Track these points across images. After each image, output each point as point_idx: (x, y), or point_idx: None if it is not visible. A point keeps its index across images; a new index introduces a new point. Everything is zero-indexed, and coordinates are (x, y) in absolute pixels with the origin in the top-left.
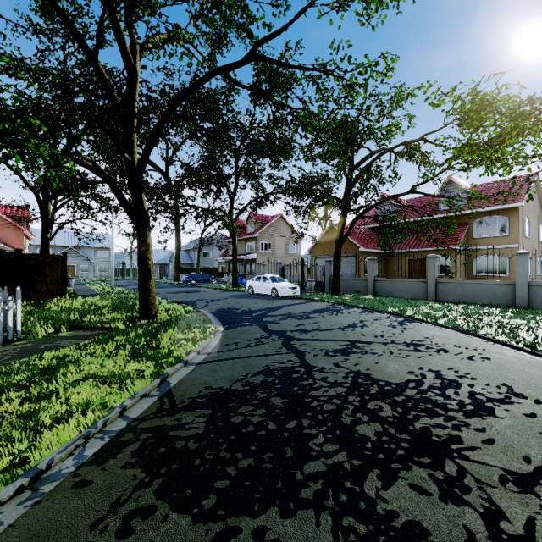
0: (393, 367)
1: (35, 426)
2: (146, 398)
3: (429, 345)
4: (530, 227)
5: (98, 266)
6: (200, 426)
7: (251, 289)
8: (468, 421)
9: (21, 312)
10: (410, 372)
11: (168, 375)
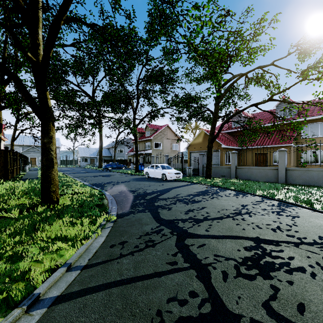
0: None
1: None
2: None
3: None
4: None
5: None
6: None
7: (147, 174)
8: None
9: None
10: None
11: None
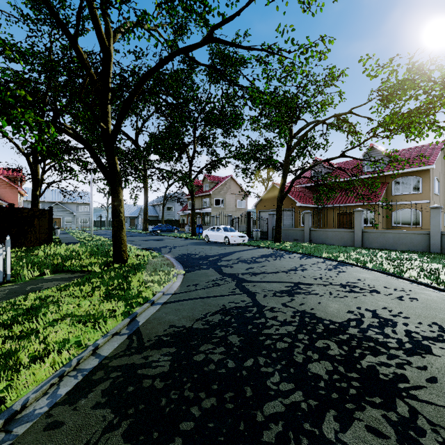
0: (334, 306)
1: (14, 365)
2: (117, 336)
3: (363, 287)
4: (439, 186)
5: (80, 218)
6: (165, 364)
7: (206, 237)
8: (410, 359)
9: (12, 258)
10: (349, 311)
11: (136, 314)
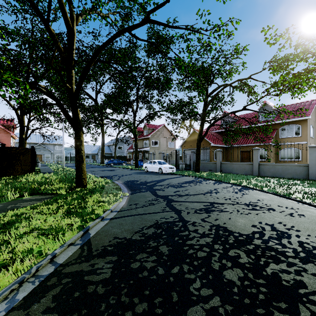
0: (241, 221)
1: None
2: (72, 246)
3: (262, 206)
4: (313, 131)
5: (56, 155)
6: (107, 271)
7: (146, 168)
8: (305, 267)
9: (2, 183)
10: (253, 225)
11: (89, 228)
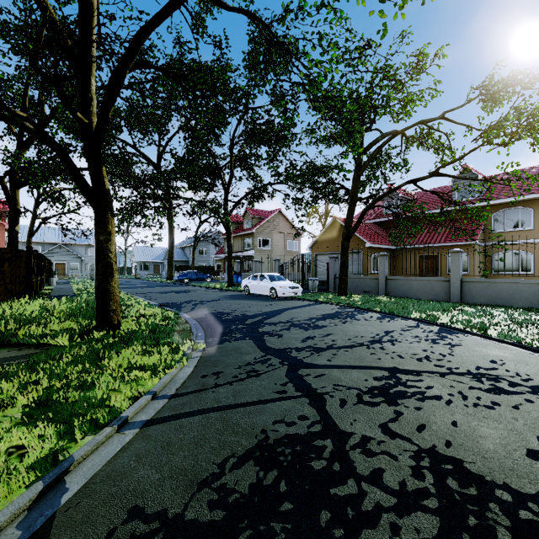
0: (490, 435)
1: None
2: None
3: (511, 379)
4: None
5: (90, 264)
6: None
7: (246, 288)
8: None
9: None
10: (531, 452)
11: (69, 466)
